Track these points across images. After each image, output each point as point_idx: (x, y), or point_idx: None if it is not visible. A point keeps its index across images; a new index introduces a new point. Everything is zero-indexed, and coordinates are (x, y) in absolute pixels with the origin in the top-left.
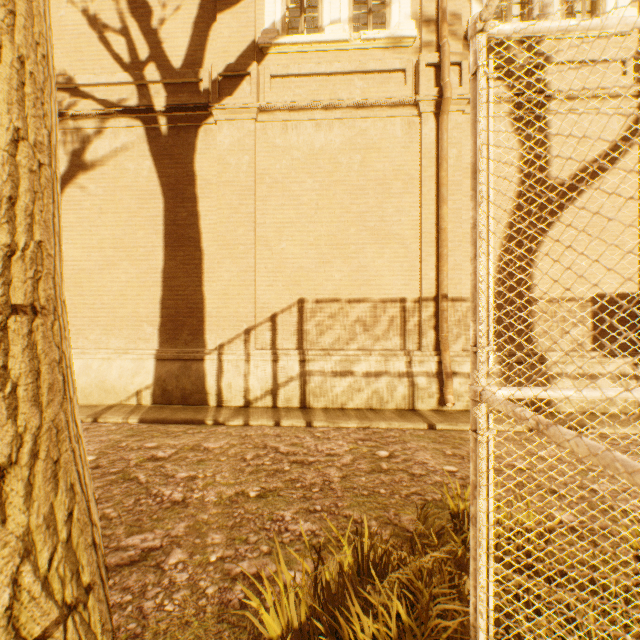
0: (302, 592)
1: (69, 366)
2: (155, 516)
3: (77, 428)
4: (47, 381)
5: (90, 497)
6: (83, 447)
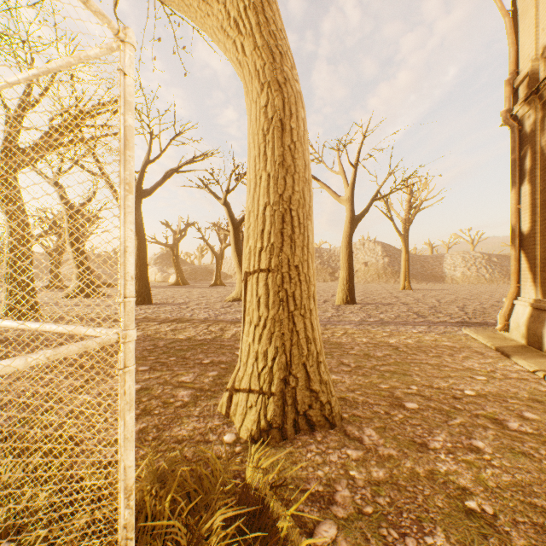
0: (261, 484)
1: (291, 296)
2: (399, 436)
3: (295, 326)
4: (272, 299)
5: (295, 362)
6: (298, 337)
